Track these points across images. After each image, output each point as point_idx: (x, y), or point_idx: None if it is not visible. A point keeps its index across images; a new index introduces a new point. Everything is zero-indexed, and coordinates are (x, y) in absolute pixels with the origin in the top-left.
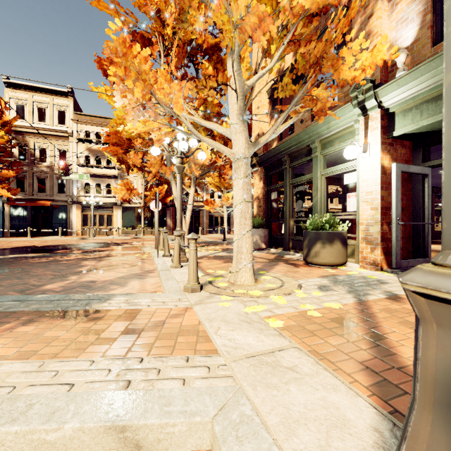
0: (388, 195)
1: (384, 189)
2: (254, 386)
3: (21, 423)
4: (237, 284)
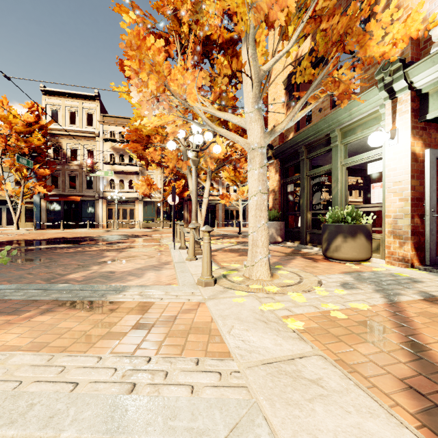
0: (420, 185)
1: (415, 178)
2: (272, 401)
3: (18, 427)
4: (252, 278)
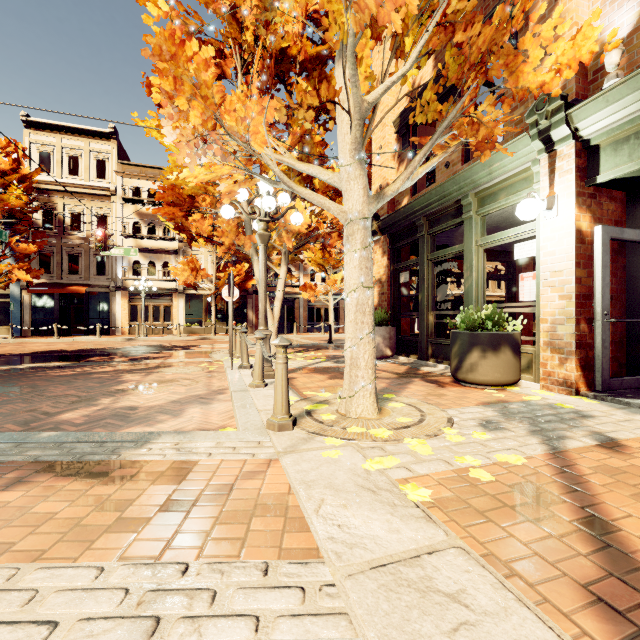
0: (588, 276)
1: (581, 267)
2: (389, 639)
3: None
4: (350, 416)
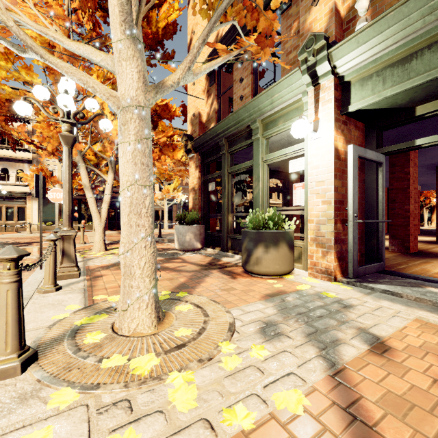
0: (342, 186)
1: (338, 178)
2: None
3: None
4: (122, 334)
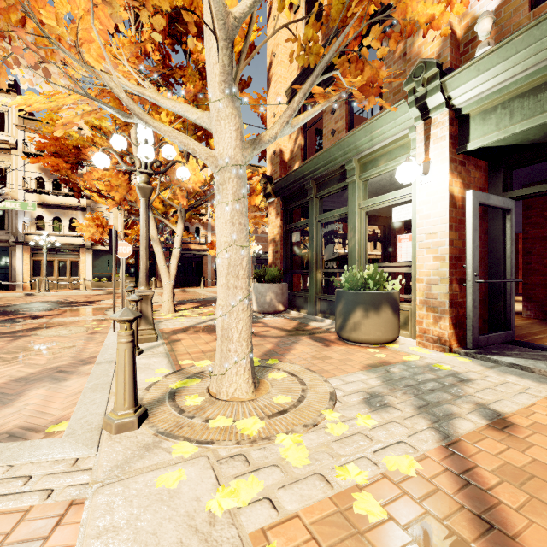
0: (459, 238)
1: (454, 230)
2: None
3: None
4: (220, 398)
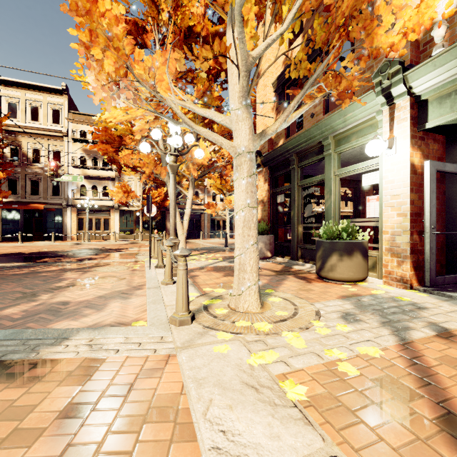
0: (419, 199)
1: (414, 192)
2: None
3: None
4: (238, 311)
